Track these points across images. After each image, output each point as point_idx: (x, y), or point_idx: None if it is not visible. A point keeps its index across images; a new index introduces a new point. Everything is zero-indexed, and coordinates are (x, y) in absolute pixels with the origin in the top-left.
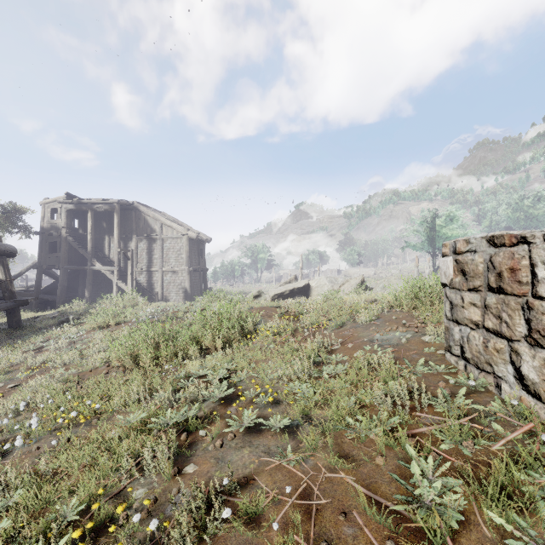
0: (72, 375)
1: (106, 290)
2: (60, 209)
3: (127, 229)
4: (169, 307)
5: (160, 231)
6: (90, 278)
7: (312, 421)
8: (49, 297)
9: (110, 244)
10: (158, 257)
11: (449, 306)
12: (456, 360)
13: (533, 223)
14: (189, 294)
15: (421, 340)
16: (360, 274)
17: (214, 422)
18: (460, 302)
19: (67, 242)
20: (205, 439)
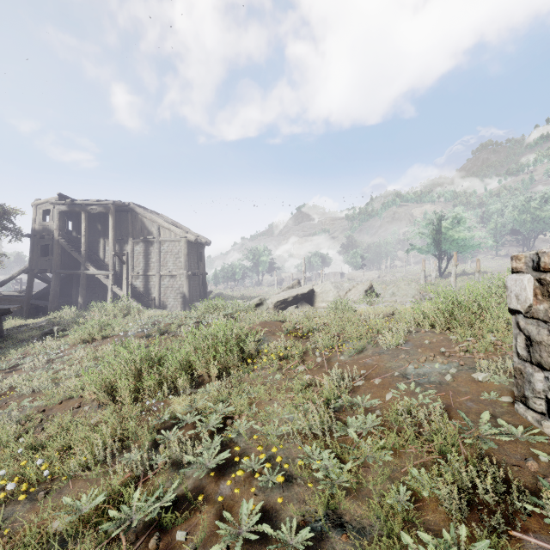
0: (38, 408)
1: (101, 295)
2: (52, 211)
3: (123, 231)
4: (162, 319)
5: (157, 233)
6: (84, 283)
7: (343, 525)
8: (41, 303)
9: (105, 247)
10: (155, 261)
11: (524, 341)
12: (538, 419)
13: (540, 225)
14: (187, 299)
15: (471, 377)
16: (364, 277)
17: (199, 510)
18: (547, 340)
19: (60, 245)
20: (184, 549)
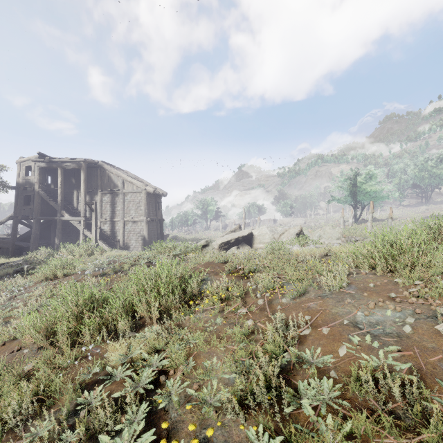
0: None
1: (75, 238)
2: (33, 167)
3: (93, 184)
4: (118, 258)
5: (122, 186)
6: (60, 228)
7: None
8: (24, 244)
9: (78, 198)
10: (120, 209)
11: None
12: None
13: (436, 181)
14: (147, 241)
15: (433, 328)
16: (293, 223)
17: None
18: None
19: (40, 195)
20: None
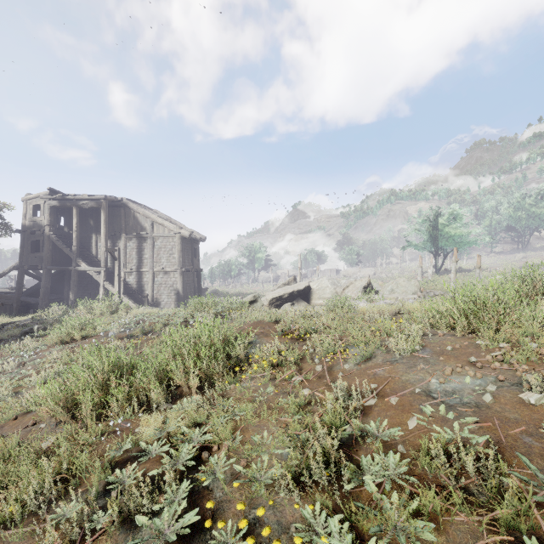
0: None
1: (93, 292)
2: (43, 206)
3: (115, 227)
4: (148, 317)
5: (151, 229)
6: (75, 280)
7: None
8: (32, 300)
9: (97, 243)
10: (149, 257)
11: None
12: None
13: (535, 222)
14: (181, 296)
15: (517, 397)
16: (360, 274)
17: None
18: None
19: (51, 241)
20: None
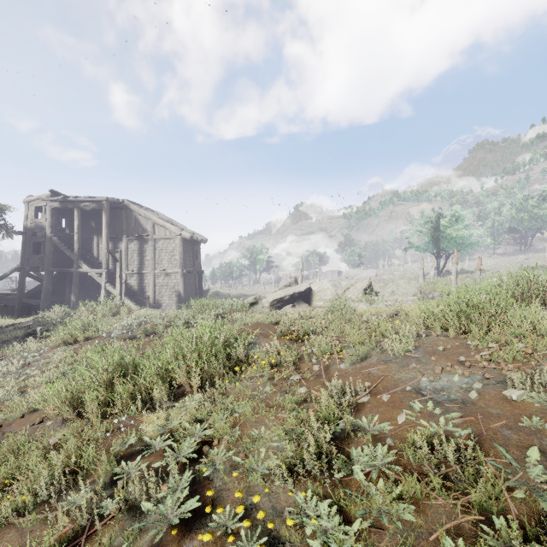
0: None
1: (95, 294)
2: (44, 208)
3: (117, 229)
4: (150, 319)
5: (152, 231)
6: (77, 281)
7: None
8: (33, 301)
9: (99, 245)
10: (150, 259)
11: None
12: None
13: (538, 224)
14: (183, 297)
15: (501, 394)
16: (361, 276)
17: None
18: None
19: (52, 242)
20: None
